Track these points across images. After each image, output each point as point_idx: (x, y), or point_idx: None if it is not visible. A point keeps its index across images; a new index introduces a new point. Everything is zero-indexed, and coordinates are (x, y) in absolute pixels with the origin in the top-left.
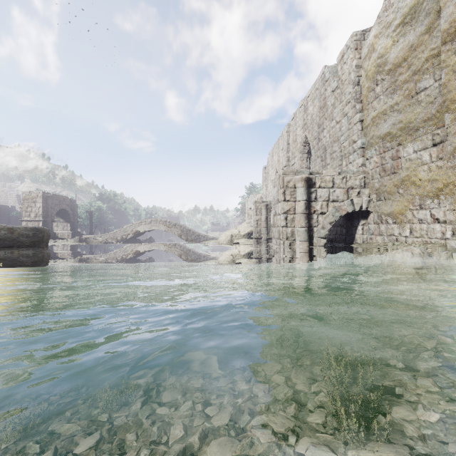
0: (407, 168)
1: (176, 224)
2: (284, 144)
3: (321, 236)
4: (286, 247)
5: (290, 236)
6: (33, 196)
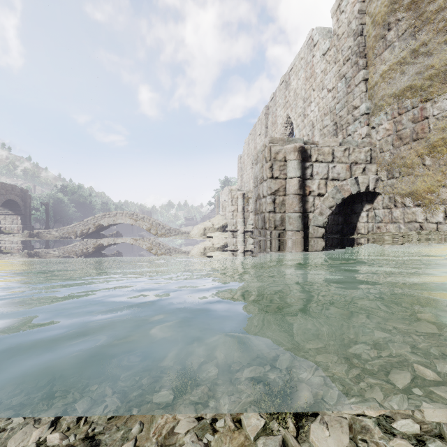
0: (441, 128)
1: (144, 217)
2: (262, 128)
3: (319, 224)
4: (274, 239)
5: (279, 225)
6: None
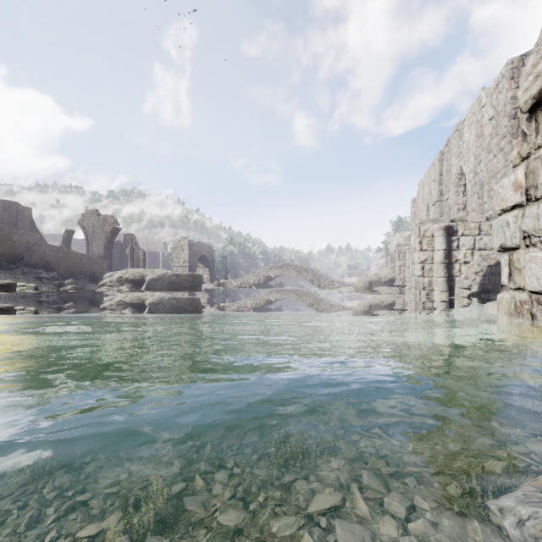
0: None
1: (307, 269)
2: (436, 175)
3: (464, 286)
4: (421, 297)
5: (427, 286)
6: (181, 244)
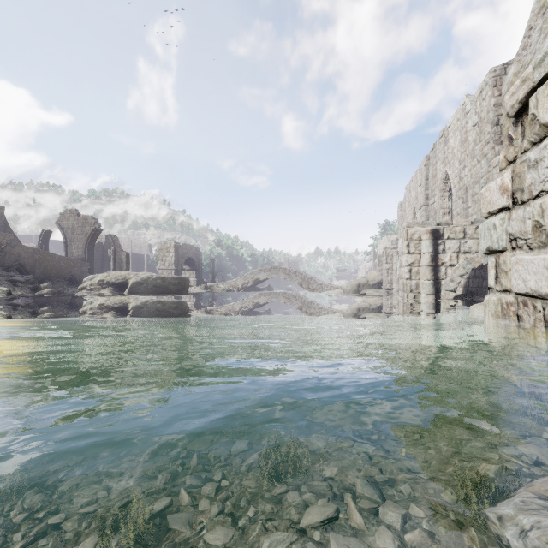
0: None
1: (296, 272)
2: (422, 179)
3: (450, 289)
4: (409, 300)
5: (414, 289)
6: (167, 246)
